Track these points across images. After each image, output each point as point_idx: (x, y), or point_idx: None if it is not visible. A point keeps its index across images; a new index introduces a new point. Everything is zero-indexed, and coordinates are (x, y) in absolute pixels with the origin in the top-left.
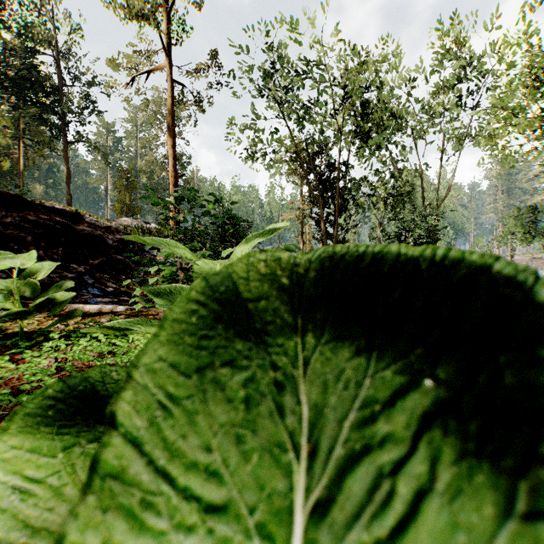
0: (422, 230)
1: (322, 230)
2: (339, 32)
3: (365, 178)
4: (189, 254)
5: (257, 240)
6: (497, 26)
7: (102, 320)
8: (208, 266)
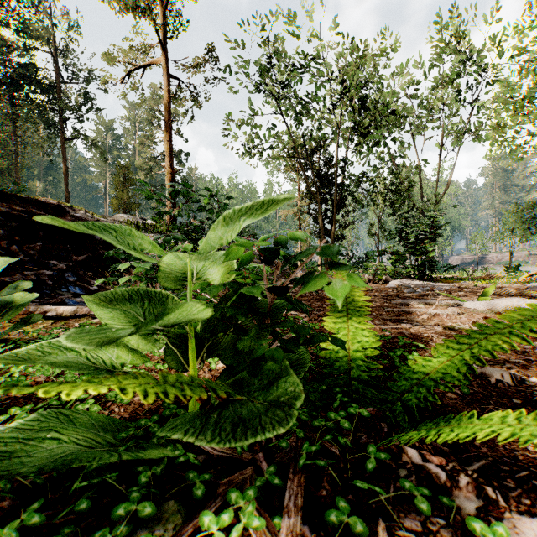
0: (425, 226)
1: (320, 227)
2: (337, 26)
3: (363, 174)
4: (152, 245)
5: (249, 221)
6: (497, 20)
7: (75, 325)
8: (184, 262)
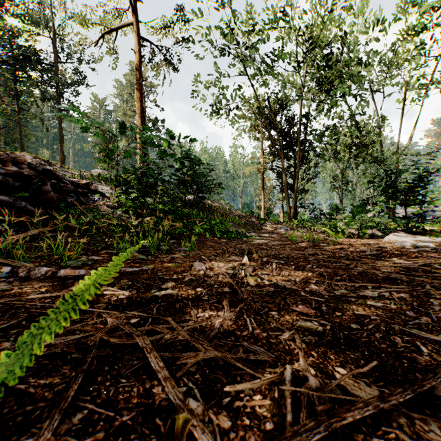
0: (419, 170)
1: (283, 181)
2: None
3: (328, 128)
4: None
5: None
6: None
7: None
8: None
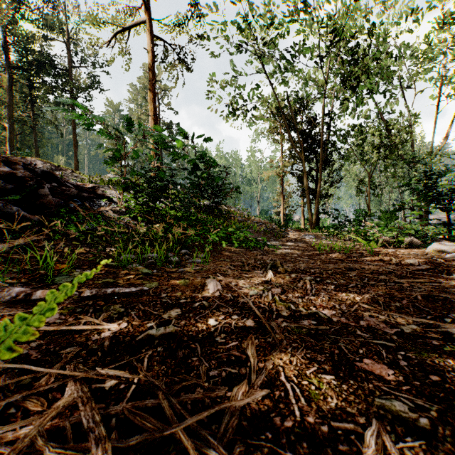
0: None
1: (304, 185)
2: None
3: (354, 127)
4: None
5: None
6: None
7: None
8: None
